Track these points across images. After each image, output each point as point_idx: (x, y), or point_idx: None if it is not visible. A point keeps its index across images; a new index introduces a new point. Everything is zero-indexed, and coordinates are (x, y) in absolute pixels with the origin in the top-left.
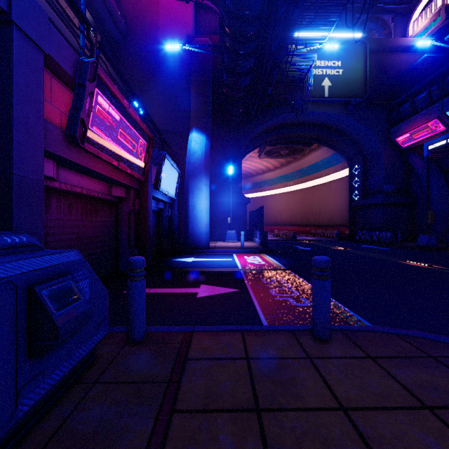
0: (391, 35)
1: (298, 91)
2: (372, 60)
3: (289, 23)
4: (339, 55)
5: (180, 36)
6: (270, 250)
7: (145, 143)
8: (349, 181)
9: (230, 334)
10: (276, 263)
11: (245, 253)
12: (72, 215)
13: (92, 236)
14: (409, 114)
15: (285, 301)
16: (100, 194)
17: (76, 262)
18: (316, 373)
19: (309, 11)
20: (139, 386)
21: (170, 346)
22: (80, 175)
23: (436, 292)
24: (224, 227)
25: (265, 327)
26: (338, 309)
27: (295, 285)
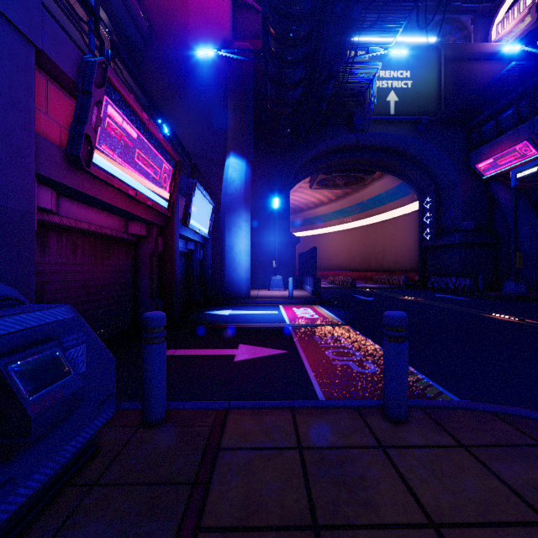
0: (471, 40)
1: (358, 107)
2: (447, 70)
3: (348, 23)
4: (407, 64)
5: (215, 41)
6: (324, 300)
7: (170, 168)
8: (419, 216)
9: (276, 413)
10: (332, 317)
11: (293, 304)
12: (77, 258)
13: (103, 283)
14: (492, 136)
15: (345, 366)
16: (114, 232)
17: (66, 321)
18: (392, 470)
19: (370, 11)
20: (153, 490)
21: (197, 429)
22: (87, 208)
23: (534, 355)
24: (268, 272)
25: (322, 403)
26: (413, 376)
27: (357, 345)
